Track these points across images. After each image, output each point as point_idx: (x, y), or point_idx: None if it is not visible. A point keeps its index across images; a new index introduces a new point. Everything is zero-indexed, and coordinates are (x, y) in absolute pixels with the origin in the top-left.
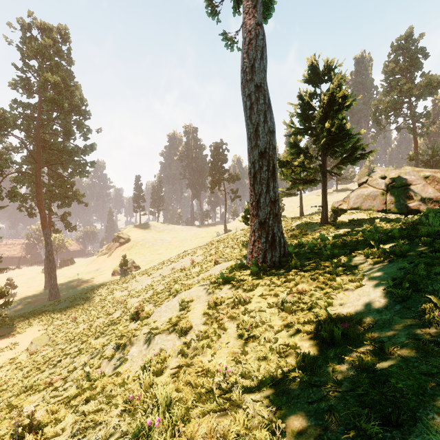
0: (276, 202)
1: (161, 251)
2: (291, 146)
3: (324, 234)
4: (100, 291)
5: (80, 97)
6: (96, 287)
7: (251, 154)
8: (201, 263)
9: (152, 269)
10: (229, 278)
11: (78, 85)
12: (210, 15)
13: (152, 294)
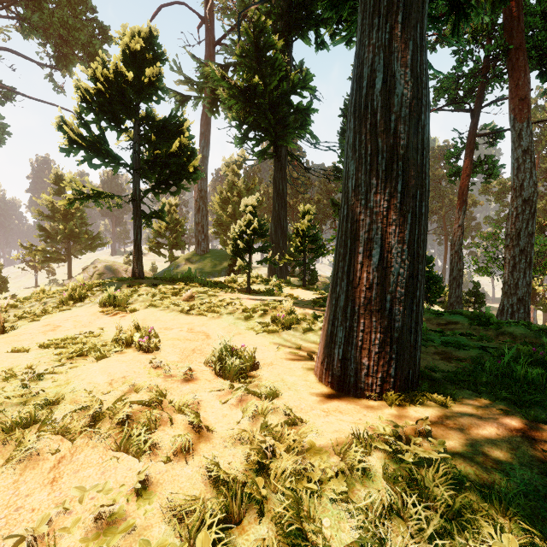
0: None
1: None
2: (40, 230)
3: None
4: None
5: None
6: None
7: None
8: None
9: None
10: None
11: None
12: None
13: None
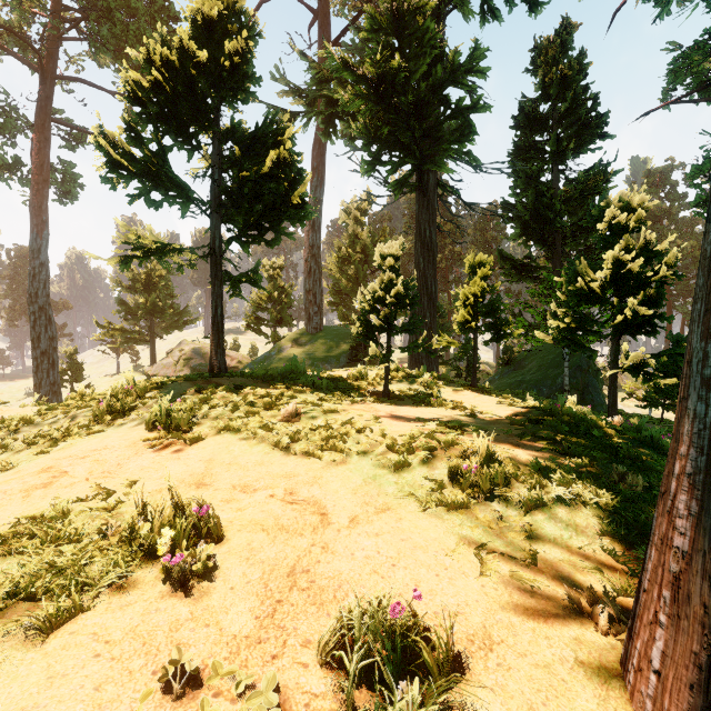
0: (56, 384)
1: None
2: (120, 304)
3: None
4: None
5: None
6: None
7: (35, 352)
8: None
9: None
10: None
11: None
12: (1, 174)
13: None
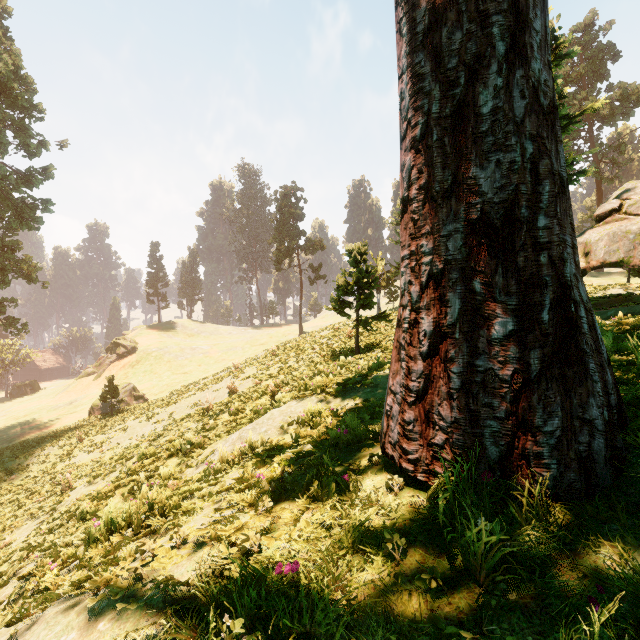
0: (556, 118)
1: (189, 368)
2: None
3: None
4: (47, 453)
5: (18, 74)
6: (48, 440)
7: None
8: (244, 398)
9: (159, 405)
10: (297, 600)
11: (15, 50)
12: None
13: (105, 486)
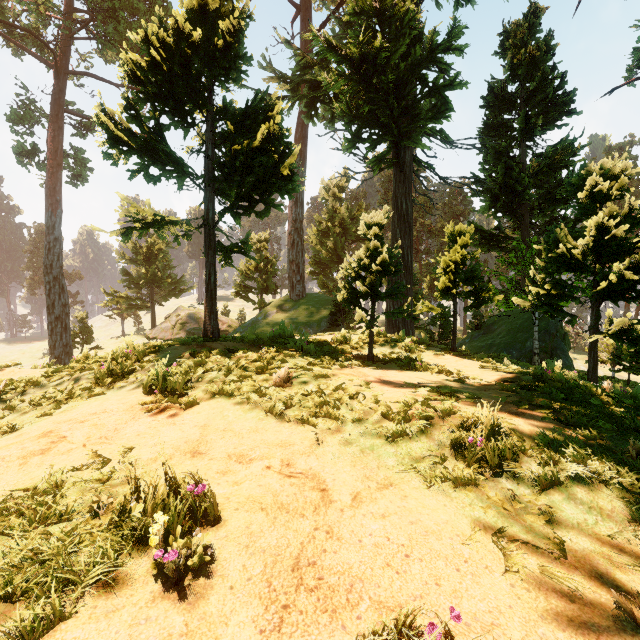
0: (68, 345)
1: None
2: (124, 275)
3: None
4: None
5: None
6: None
7: (50, 317)
8: None
9: None
10: None
11: None
12: (21, 160)
13: None
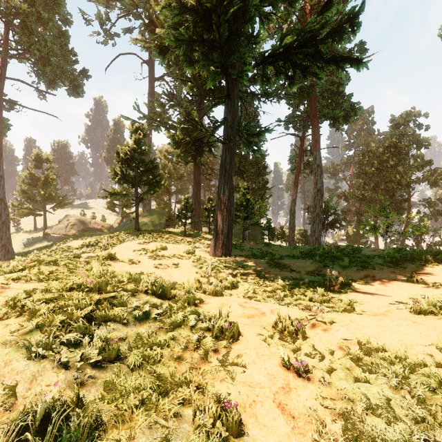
0: (10, 238)
1: None
2: (23, 193)
3: (40, 245)
4: None
5: None
6: None
7: None
8: None
9: None
10: None
11: None
12: None
13: None
